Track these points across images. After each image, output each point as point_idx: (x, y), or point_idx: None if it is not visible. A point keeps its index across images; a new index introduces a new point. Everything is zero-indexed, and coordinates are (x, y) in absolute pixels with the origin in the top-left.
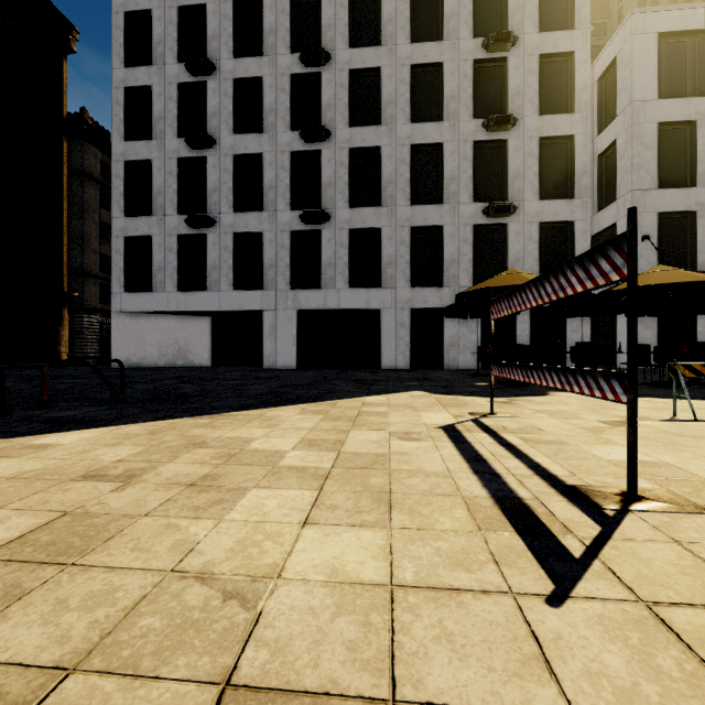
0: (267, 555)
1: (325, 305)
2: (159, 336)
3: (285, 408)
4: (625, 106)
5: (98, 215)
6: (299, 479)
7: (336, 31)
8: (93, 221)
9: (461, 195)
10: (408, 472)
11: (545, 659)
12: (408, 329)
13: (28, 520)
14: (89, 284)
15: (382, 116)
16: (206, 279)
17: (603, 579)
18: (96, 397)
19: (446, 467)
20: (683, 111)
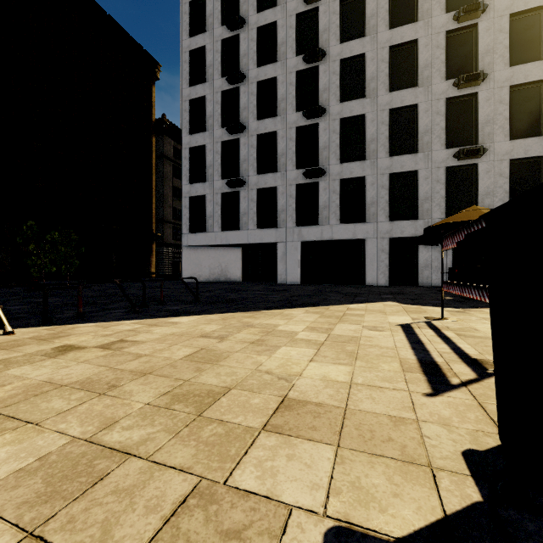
0: (294, 369)
1: (321, 237)
2: (209, 261)
3: (295, 309)
4: None
5: (171, 182)
6: (306, 344)
7: (330, 33)
8: (168, 187)
9: (433, 144)
10: (369, 345)
11: (413, 408)
12: (387, 254)
13: (189, 349)
14: (167, 228)
15: (366, 90)
16: (239, 222)
17: (461, 392)
18: (184, 299)
19: (395, 345)
20: None
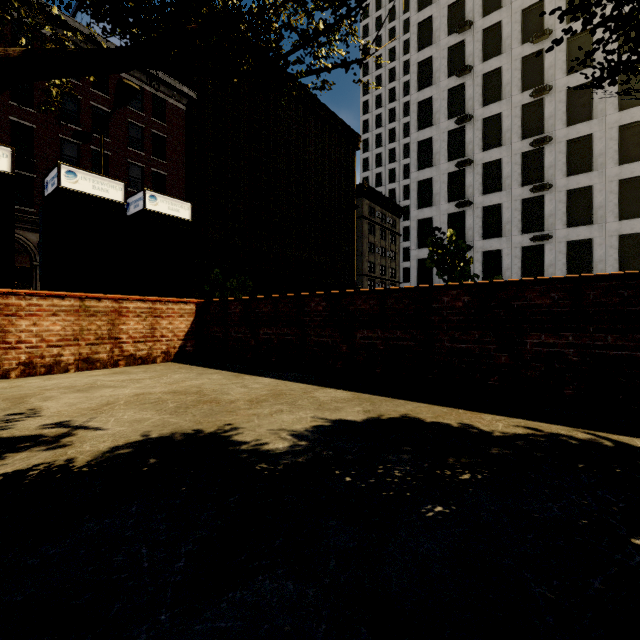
0: None
1: None
2: None
3: None
4: None
5: (367, 239)
6: None
7: (555, 119)
8: (365, 243)
9: None
10: None
11: None
12: None
13: None
14: (364, 280)
15: (593, 165)
16: None
17: None
18: None
19: None
20: None
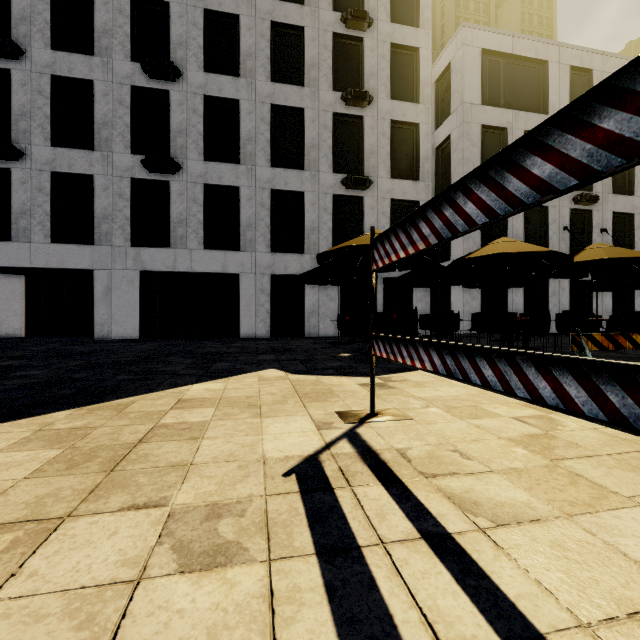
0: None
1: (175, 267)
2: None
3: (6, 427)
4: (457, 106)
5: None
6: None
7: None
8: None
9: (321, 164)
10: None
11: None
12: (268, 296)
13: None
14: None
15: (241, 67)
16: (11, 226)
17: None
18: None
19: None
20: (498, 119)
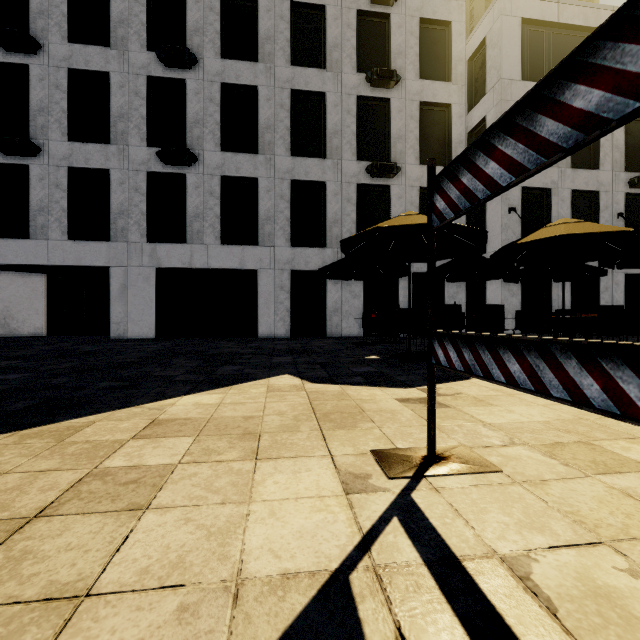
0: None
1: (191, 263)
2: None
3: None
4: (494, 83)
5: None
6: None
7: None
8: None
9: (344, 151)
10: None
11: None
12: (288, 293)
13: None
14: None
15: (259, 52)
16: (30, 223)
17: None
18: None
19: None
20: None
